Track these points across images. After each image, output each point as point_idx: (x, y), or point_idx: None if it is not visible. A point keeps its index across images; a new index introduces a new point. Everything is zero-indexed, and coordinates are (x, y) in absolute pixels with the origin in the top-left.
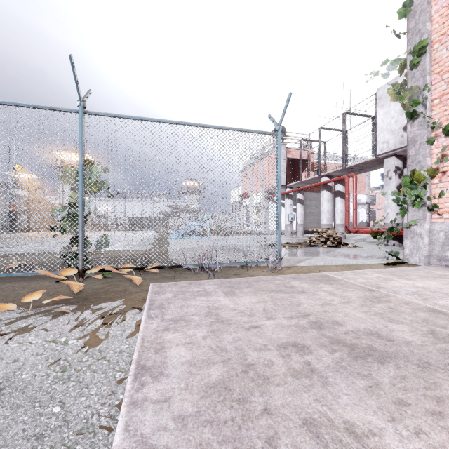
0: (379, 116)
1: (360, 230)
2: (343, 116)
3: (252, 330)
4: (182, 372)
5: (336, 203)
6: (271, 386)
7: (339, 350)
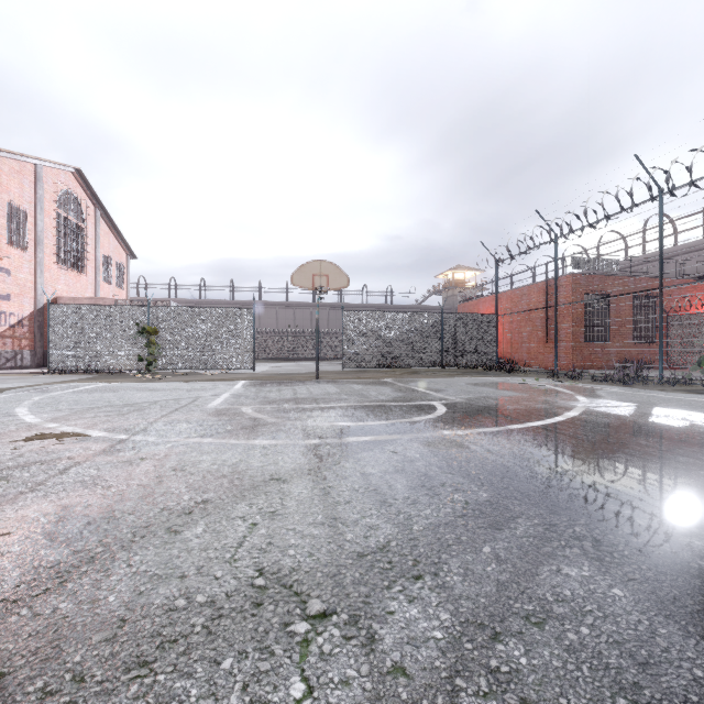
0: None
1: None
2: None
3: None
4: None
5: None
6: None
7: None
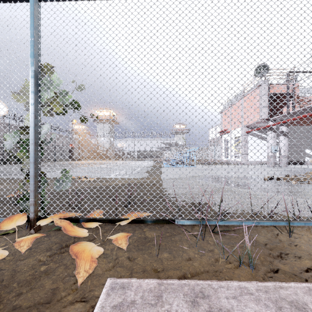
0: None
1: None
2: None
3: None
4: None
5: None
6: None
7: None
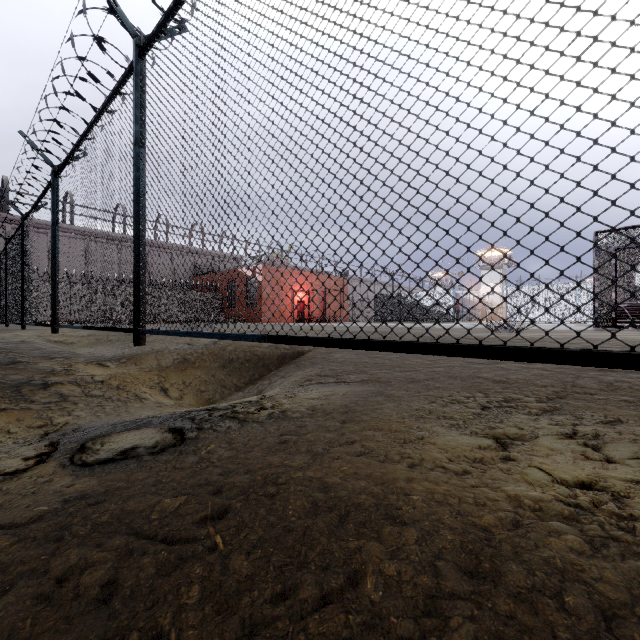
0: None
1: None
2: None
3: None
4: None
5: None
6: None
7: None
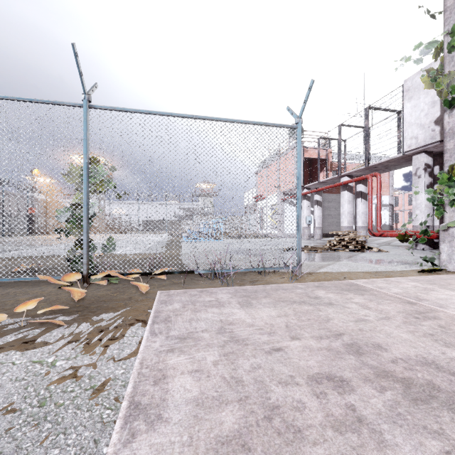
0: (407, 109)
1: (385, 233)
2: (365, 112)
3: (274, 353)
4: (186, 415)
5: (357, 204)
6: (305, 446)
7: (389, 387)
